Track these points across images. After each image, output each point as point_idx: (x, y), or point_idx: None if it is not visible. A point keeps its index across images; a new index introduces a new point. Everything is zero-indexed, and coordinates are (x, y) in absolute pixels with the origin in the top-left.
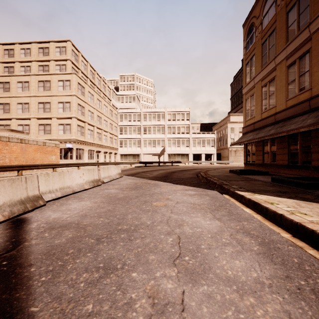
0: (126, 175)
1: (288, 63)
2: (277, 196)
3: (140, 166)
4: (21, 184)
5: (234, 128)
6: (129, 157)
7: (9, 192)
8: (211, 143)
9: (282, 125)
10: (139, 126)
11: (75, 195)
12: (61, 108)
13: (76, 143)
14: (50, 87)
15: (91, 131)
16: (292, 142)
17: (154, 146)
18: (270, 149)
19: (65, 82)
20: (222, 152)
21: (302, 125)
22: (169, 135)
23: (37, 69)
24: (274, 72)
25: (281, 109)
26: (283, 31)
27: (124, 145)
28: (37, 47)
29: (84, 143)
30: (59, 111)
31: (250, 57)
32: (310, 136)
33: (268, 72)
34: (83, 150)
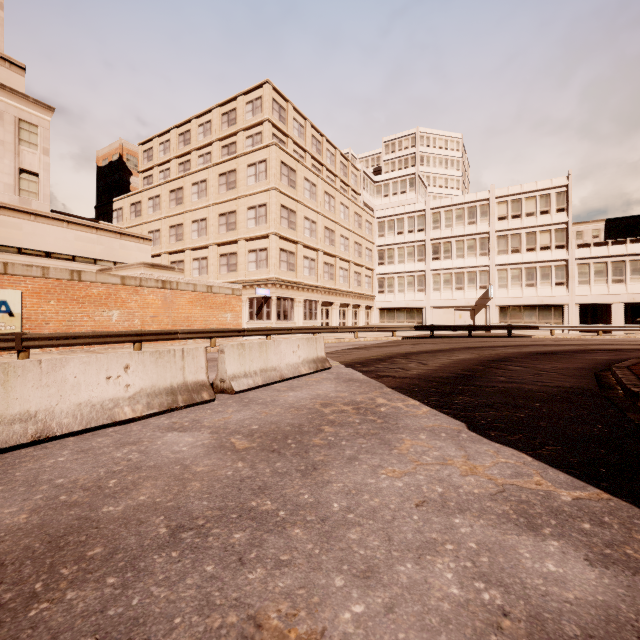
0: (349, 362)
1: None
2: None
3: (418, 336)
4: None
5: None
6: (398, 314)
7: None
8: None
9: None
10: (421, 244)
11: (40, 448)
12: (252, 220)
13: (277, 287)
14: (235, 183)
15: (311, 262)
16: None
17: (460, 287)
18: None
19: (258, 166)
20: None
21: None
22: (502, 257)
23: (220, 155)
24: None
25: None
26: None
27: (388, 288)
28: (219, 114)
29: (295, 287)
30: (248, 225)
31: None
32: None
33: None
34: (294, 300)
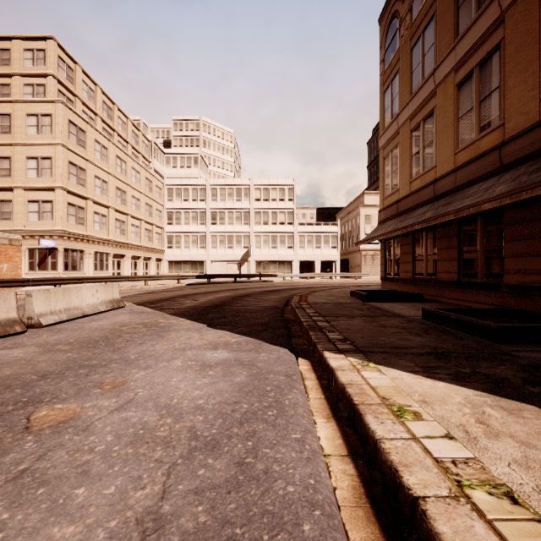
0: (140, 302)
1: (459, 78)
2: (424, 371)
3: (199, 282)
4: None
5: (371, 217)
6: (184, 266)
7: None
8: (332, 242)
9: (447, 201)
10: (203, 211)
11: None
12: (33, 170)
13: (65, 239)
14: (9, 128)
15: (102, 217)
16: (467, 235)
17: (231, 246)
18: (426, 251)
19: (40, 118)
20: (351, 257)
21: (487, 198)
22: (258, 227)
23: None
24: (433, 99)
25: (446, 171)
26: (449, 16)
27: (176, 244)
28: None
29: (84, 240)
30: (28, 175)
31: (391, 76)
32: (502, 222)
33: (422, 100)
34: (84, 252)
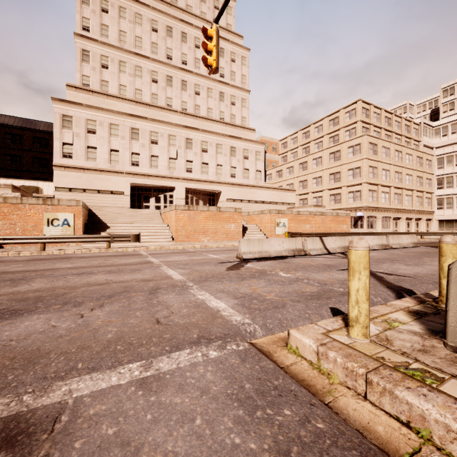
0: (427, 246)
1: None
2: None
3: None
4: (343, 240)
5: None
6: (456, 224)
7: (339, 242)
8: None
9: None
10: None
11: None
12: (351, 176)
13: (367, 211)
14: (339, 157)
15: (386, 194)
16: None
17: None
18: None
19: (354, 147)
20: None
21: None
22: None
23: (328, 142)
24: None
25: None
26: None
27: (447, 205)
28: (327, 120)
29: (376, 210)
30: (348, 179)
31: None
32: None
33: None
34: (376, 217)
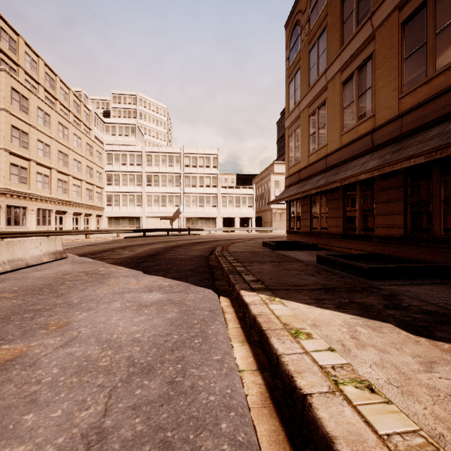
0: (82, 254)
1: (344, 78)
2: (316, 302)
3: (135, 236)
4: None
5: (279, 182)
6: (123, 221)
7: None
8: (248, 202)
9: (335, 172)
10: (139, 174)
11: None
12: None
13: (7, 197)
14: None
15: (45, 177)
16: (349, 199)
17: (164, 205)
18: (320, 210)
19: None
20: (264, 215)
21: (362, 170)
22: (187, 188)
23: None
24: (325, 92)
25: (335, 148)
26: (337, 29)
27: (115, 202)
28: None
29: (27, 197)
30: None
31: (294, 72)
32: (373, 189)
33: (317, 92)
34: (26, 209)
